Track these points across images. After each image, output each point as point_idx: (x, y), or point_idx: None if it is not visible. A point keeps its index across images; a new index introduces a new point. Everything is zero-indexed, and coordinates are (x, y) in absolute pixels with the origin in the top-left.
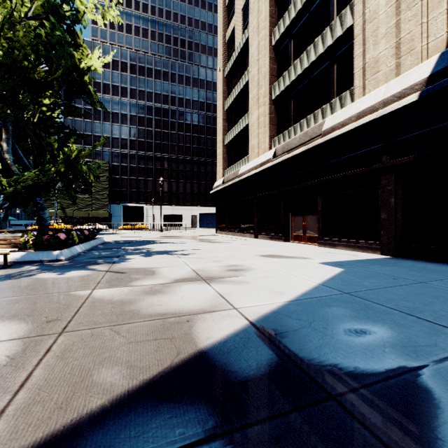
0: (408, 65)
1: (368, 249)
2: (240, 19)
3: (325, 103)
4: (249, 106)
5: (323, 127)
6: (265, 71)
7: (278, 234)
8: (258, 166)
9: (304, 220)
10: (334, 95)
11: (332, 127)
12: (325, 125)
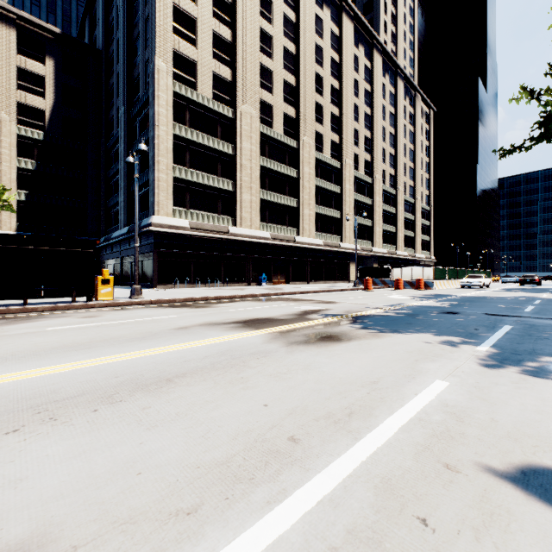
0: (5, 229)
1: None
2: None
3: None
4: None
5: None
6: None
7: None
8: None
9: None
10: None
11: None
12: None
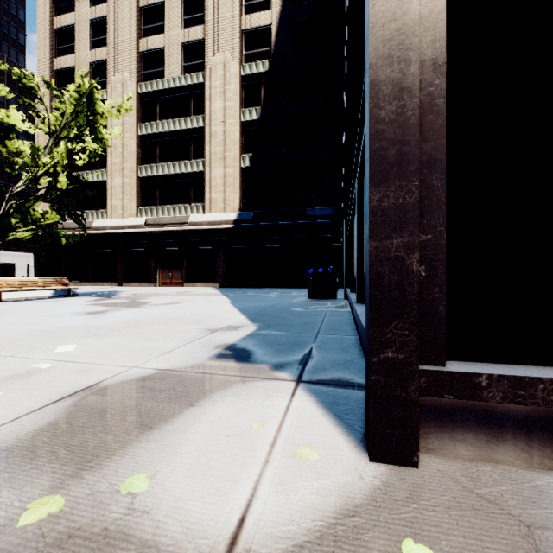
0: (228, 210)
1: (213, 285)
2: (87, 70)
3: (185, 202)
4: (108, 167)
5: (189, 220)
6: (132, 152)
7: (148, 281)
8: (127, 227)
9: (171, 271)
10: (192, 201)
11: (195, 222)
12: (190, 219)
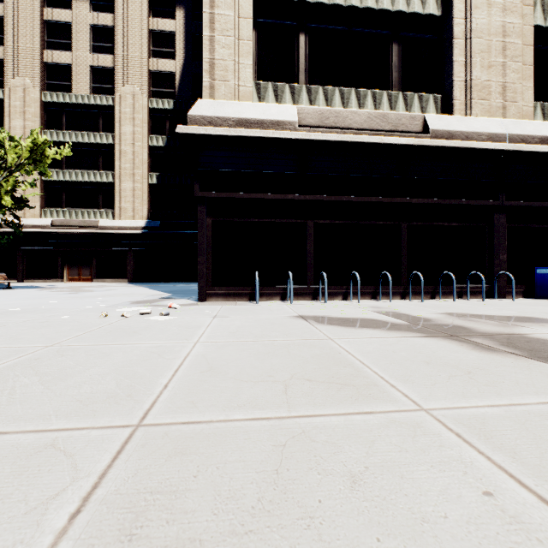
0: (137, 218)
1: (123, 281)
2: None
3: (94, 208)
4: None
5: (100, 224)
6: None
7: (54, 278)
8: (30, 227)
9: (80, 269)
10: (101, 207)
11: (106, 226)
12: (100, 223)
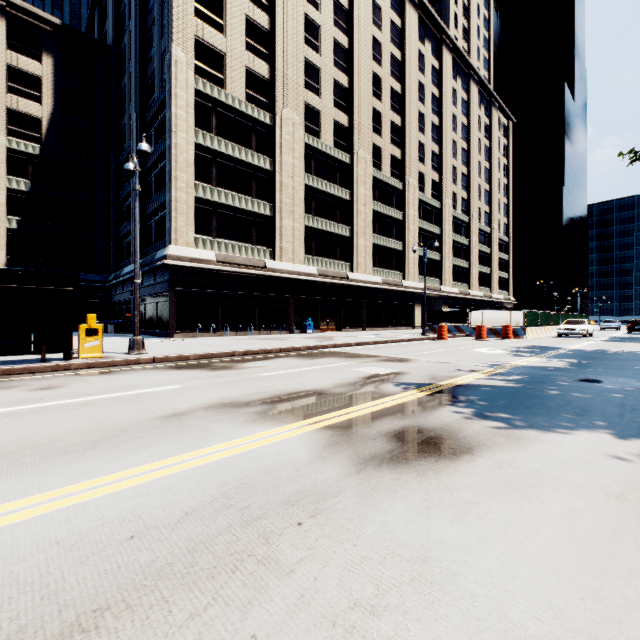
0: None
1: None
2: None
3: None
4: None
5: None
6: None
7: None
8: None
9: None
10: None
11: None
12: None
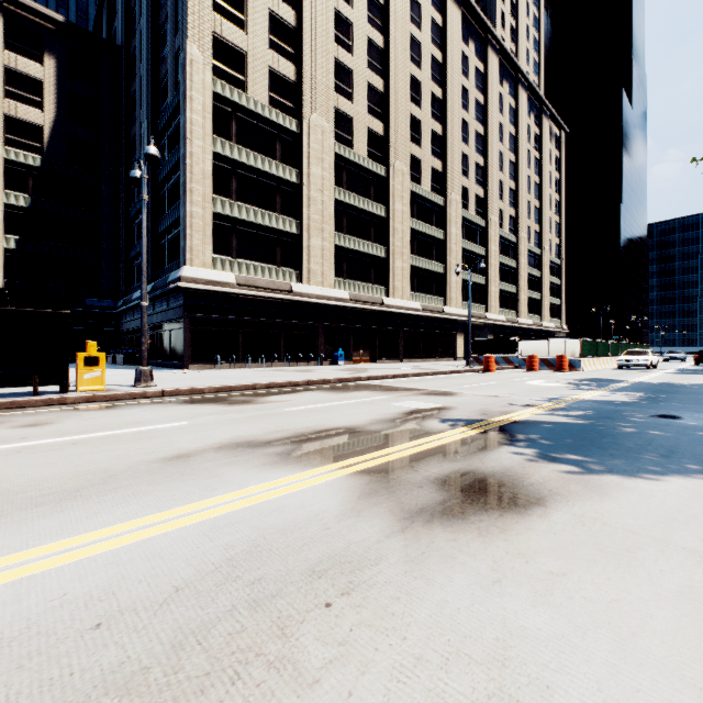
0: None
1: None
2: None
3: None
4: None
5: None
6: None
7: None
8: None
9: None
10: None
11: None
12: None
